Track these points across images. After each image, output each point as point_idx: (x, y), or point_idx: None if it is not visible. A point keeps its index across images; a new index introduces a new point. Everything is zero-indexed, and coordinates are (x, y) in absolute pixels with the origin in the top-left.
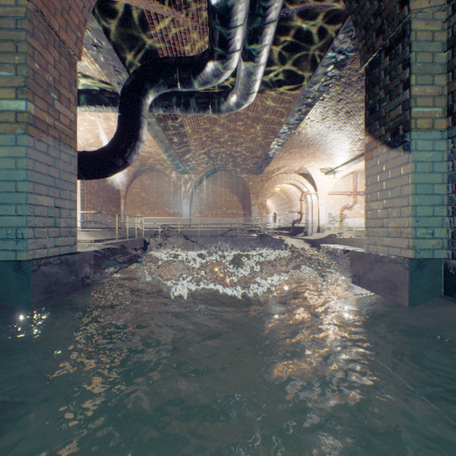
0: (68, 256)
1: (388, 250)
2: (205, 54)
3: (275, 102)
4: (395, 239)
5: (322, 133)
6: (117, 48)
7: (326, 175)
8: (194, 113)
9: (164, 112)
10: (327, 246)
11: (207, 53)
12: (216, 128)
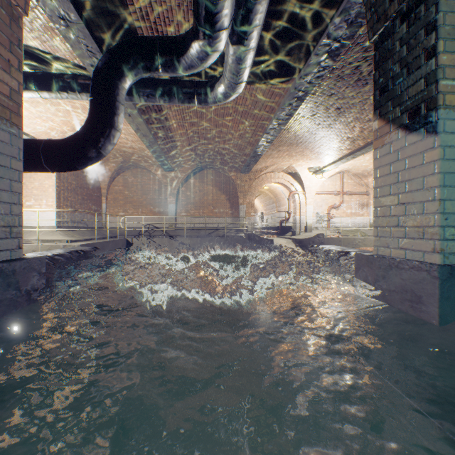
0: (2, 264)
1: (406, 254)
2: (189, 33)
3: (264, 95)
4: (415, 241)
5: (311, 130)
6: (89, 24)
7: (314, 174)
8: (179, 104)
9: (146, 101)
10: (322, 247)
11: (192, 32)
12: (203, 122)
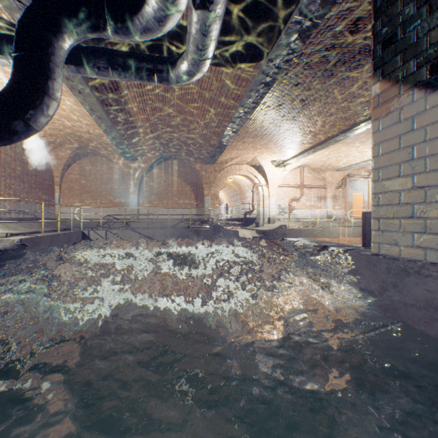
0: None
1: (426, 254)
2: None
3: (231, 79)
4: None
5: (276, 122)
6: None
7: (277, 168)
8: (136, 80)
9: (97, 74)
10: (294, 240)
11: None
12: (166, 107)
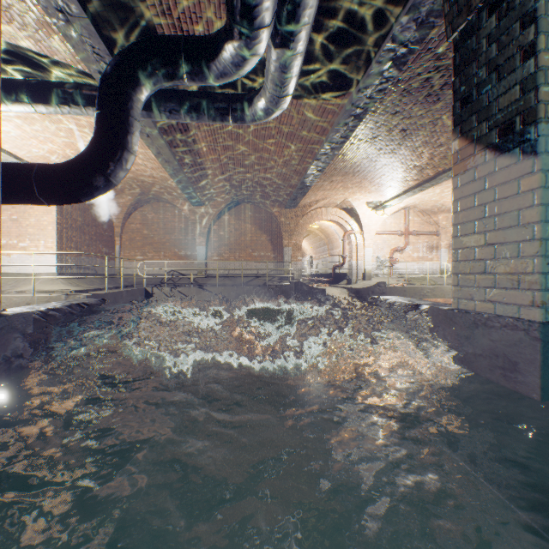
0: None
1: (495, 308)
2: (221, 32)
3: (315, 113)
4: (507, 292)
5: (371, 157)
6: (96, 19)
7: (374, 210)
8: (209, 122)
9: (168, 118)
10: (385, 298)
11: (224, 30)
12: (239, 146)
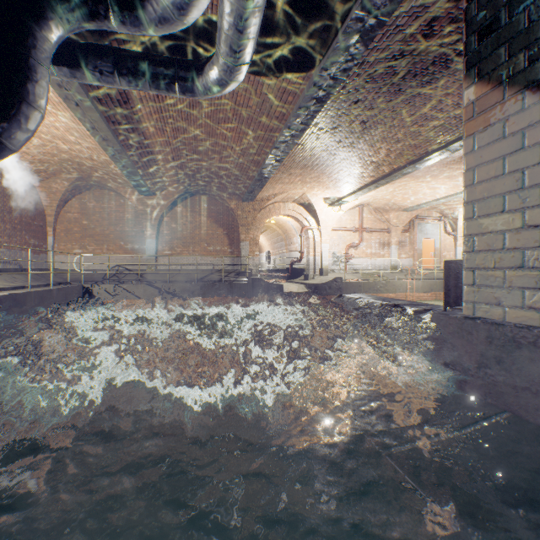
0: None
1: None
2: None
3: (274, 93)
4: None
5: (330, 150)
6: None
7: (331, 207)
8: (151, 90)
9: (99, 80)
10: (355, 297)
11: None
12: (191, 127)
